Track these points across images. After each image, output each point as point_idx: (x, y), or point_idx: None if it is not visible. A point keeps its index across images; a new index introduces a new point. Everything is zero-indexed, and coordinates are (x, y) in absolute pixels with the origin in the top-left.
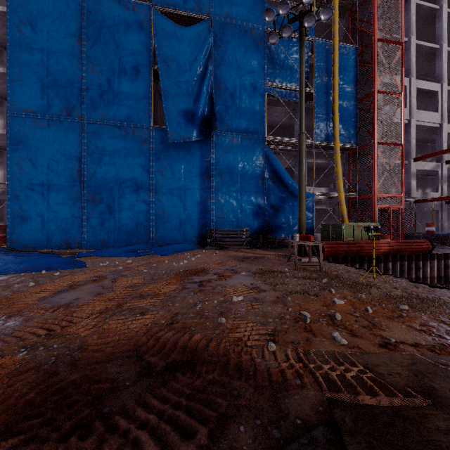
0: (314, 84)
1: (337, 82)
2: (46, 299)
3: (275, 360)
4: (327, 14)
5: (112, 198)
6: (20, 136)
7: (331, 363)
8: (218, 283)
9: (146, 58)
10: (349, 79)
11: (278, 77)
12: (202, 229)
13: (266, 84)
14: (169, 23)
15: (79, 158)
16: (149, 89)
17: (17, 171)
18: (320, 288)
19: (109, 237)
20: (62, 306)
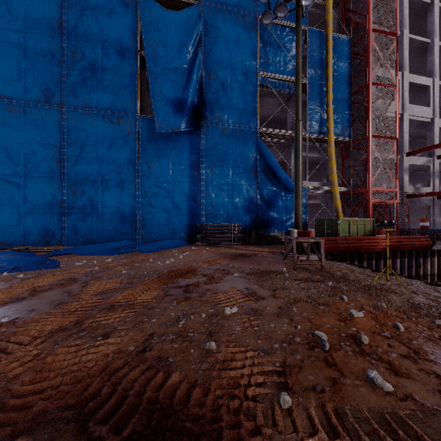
0: (308, 75)
1: (331, 73)
2: None
3: (294, 431)
4: None
5: (95, 191)
6: None
7: None
8: (207, 288)
9: (132, 42)
10: (343, 70)
11: (271, 67)
12: (192, 224)
13: (259, 74)
14: (156, 6)
15: (58, 148)
16: (135, 76)
17: None
18: (329, 294)
19: (92, 233)
20: (7, 322)
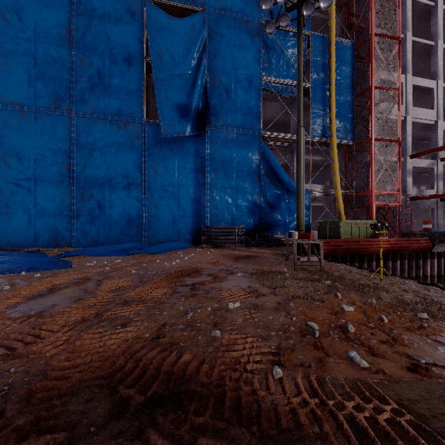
0: (311, 79)
1: (333, 77)
2: (18, 306)
3: (283, 393)
4: (326, 1)
5: (103, 195)
6: (5, 130)
7: (355, 399)
8: (212, 286)
9: (138, 49)
10: (345, 74)
11: (274, 72)
12: (197, 227)
13: (262, 79)
14: (162, 14)
15: (68, 153)
16: (141, 82)
17: (2, 166)
18: (325, 292)
19: (99, 235)
20: (34, 315)
